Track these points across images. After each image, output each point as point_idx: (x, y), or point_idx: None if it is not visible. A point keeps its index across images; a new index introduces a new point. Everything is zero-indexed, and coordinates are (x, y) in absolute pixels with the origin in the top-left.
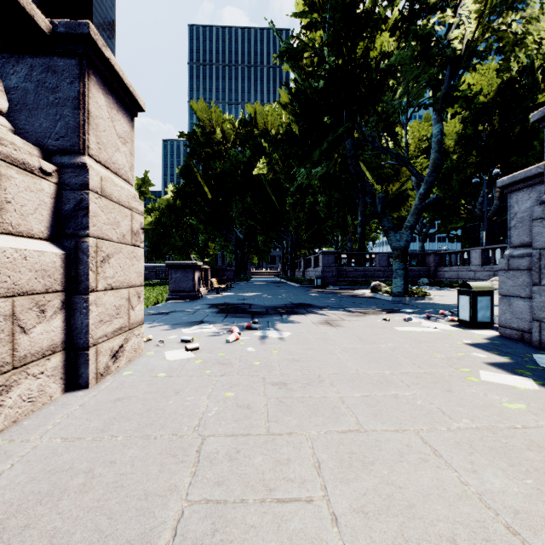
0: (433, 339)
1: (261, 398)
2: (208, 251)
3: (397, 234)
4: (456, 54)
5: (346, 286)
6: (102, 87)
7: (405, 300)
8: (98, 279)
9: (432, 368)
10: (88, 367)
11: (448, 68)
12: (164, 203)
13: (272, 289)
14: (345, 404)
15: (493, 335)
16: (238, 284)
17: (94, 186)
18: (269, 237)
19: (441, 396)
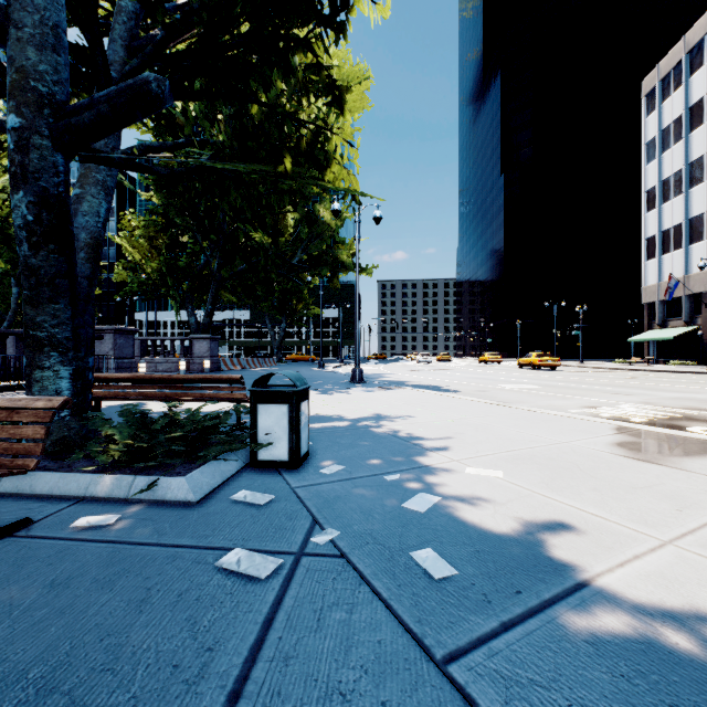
0: None
1: None
2: None
3: None
4: None
5: None
6: None
7: None
8: None
9: None
10: None
11: None
12: None
13: None
14: None
15: None
16: None
17: None
18: None
19: None
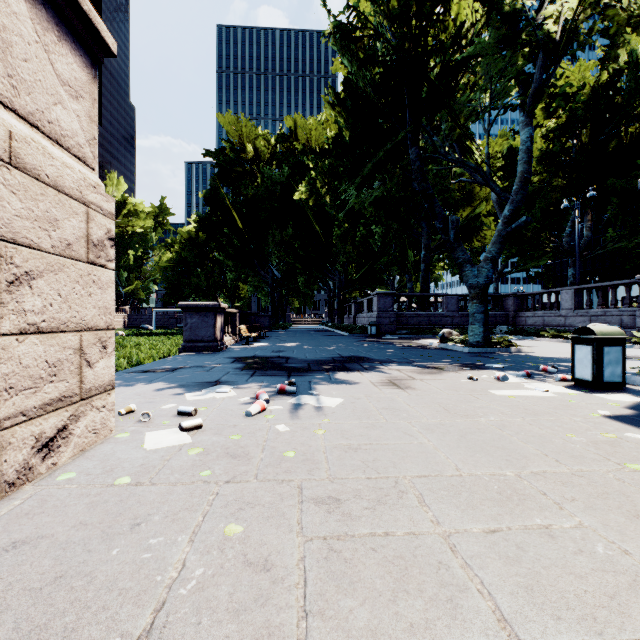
0: (552, 408)
1: (292, 541)
2: (239, 294)
3: (474, 268)
4: (550, 38)
5: (406, 335)
6: None
7: (486, 351)
8: (1, 314)
9: (579, 463)
10: None
11: (540, 56)
12: (186, 236)
13: (315, 339)
14: (459, 557)
15: (635, 402)
16: (274, 333)
17: None
18: (312, 276)
19: (633, 531)
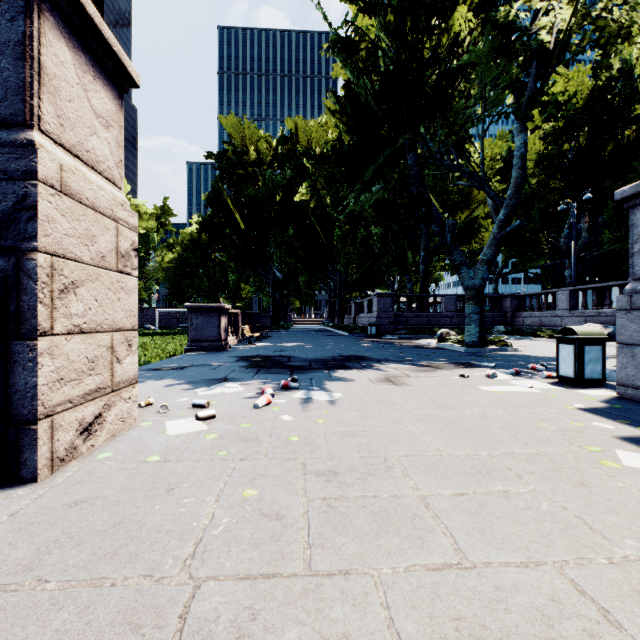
0: (533, 402)
1: (298, 500)
2: (240, 294)
3: (470, 270)
4: (543, 48)
5: (406, 335)
6: (66, 35)
7: (481, 351)
8: (55, 317)
9: (545, 446)
10: (36, 450)
11: (534, 65)
12: (188, 237)
13: (316, 339)
14: (430, 511)
15: (610, 397)
16: (275, 333)
17: (48, 177)
18: (313, 276)
19: (575, 494)
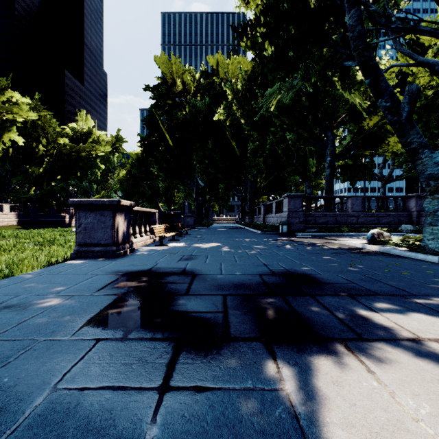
0: None
1: None
2: (173, 200)
3: (435, 154)
4: None
5: (316, 233)
6: None
7: None
8: None
9: None
10: None
11: None
12: (134, 157)
13: (232, 238)
14: None
15: None
16: (196, 230)
17: None
18: (229, 184)
19: None
